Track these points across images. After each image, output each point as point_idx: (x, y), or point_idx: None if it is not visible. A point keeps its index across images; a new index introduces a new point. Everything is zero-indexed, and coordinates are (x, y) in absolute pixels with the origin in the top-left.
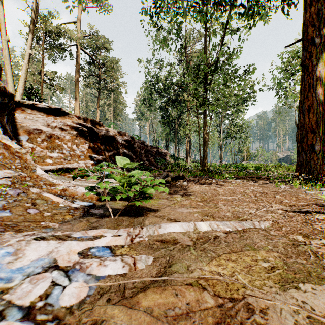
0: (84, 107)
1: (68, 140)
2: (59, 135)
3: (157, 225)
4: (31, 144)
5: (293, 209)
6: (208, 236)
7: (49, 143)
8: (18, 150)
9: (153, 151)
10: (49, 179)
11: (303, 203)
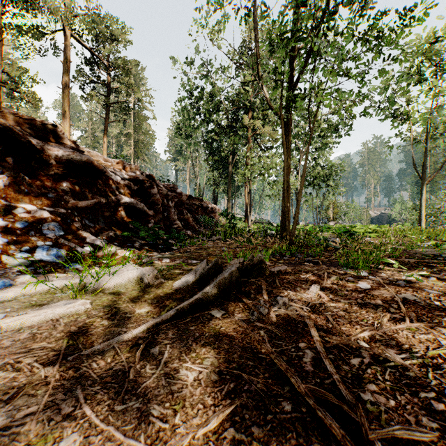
0: (90, 139)
1: None
2: None
3: None
4: None
5: None
6: None
7: None
8: None
9: (193, 204)
10: None
11: None
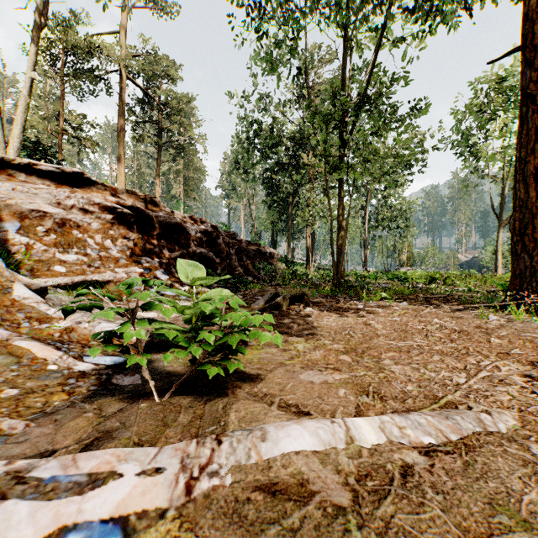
0: (135, 176)
1: (96, 231)
2: (80, 222)
3: (256, 431)
4: (25, 238)
5: None
6: (385, 466)
7: (59, 237)
8: None
9: (251, 250)
10: (40, 307)
11: None
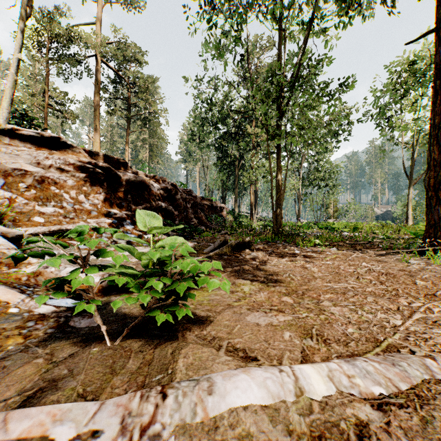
0: (109, 144)
1: (71, 188)
2: (57, 179)
3: (203, 382)
4: (8, 192)
5: None
6: (338, 424)
7: (39, 192)
8: None
9: (204, 204)
10: (11, 253)
11: None
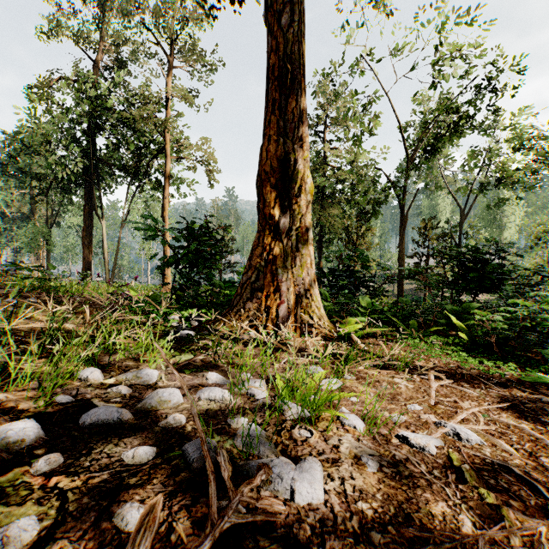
0: None
1: None
2: None
3: None
4: None
5: None
6: None
7: None
8: None
9: None
10: None
11: None
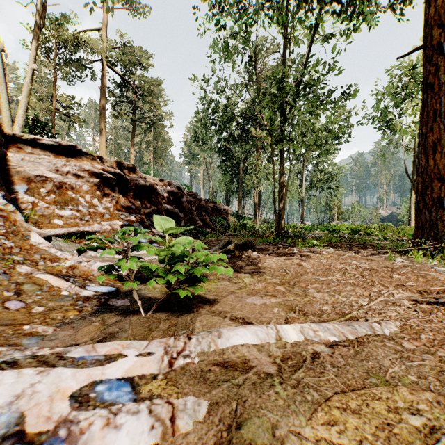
0: (113, 146)
1: (86, 192)
2: (73, 185)
3: (214, 332)
4: (31, 197)
5: (425, 298)
6: (301, 353)
7: (57, 196)
8: (1, 206)
9: (209, 206)
10: (50, 250)
11: (437, 288)
